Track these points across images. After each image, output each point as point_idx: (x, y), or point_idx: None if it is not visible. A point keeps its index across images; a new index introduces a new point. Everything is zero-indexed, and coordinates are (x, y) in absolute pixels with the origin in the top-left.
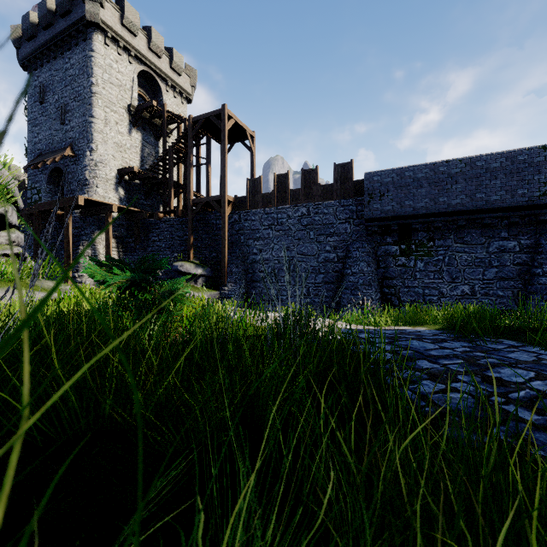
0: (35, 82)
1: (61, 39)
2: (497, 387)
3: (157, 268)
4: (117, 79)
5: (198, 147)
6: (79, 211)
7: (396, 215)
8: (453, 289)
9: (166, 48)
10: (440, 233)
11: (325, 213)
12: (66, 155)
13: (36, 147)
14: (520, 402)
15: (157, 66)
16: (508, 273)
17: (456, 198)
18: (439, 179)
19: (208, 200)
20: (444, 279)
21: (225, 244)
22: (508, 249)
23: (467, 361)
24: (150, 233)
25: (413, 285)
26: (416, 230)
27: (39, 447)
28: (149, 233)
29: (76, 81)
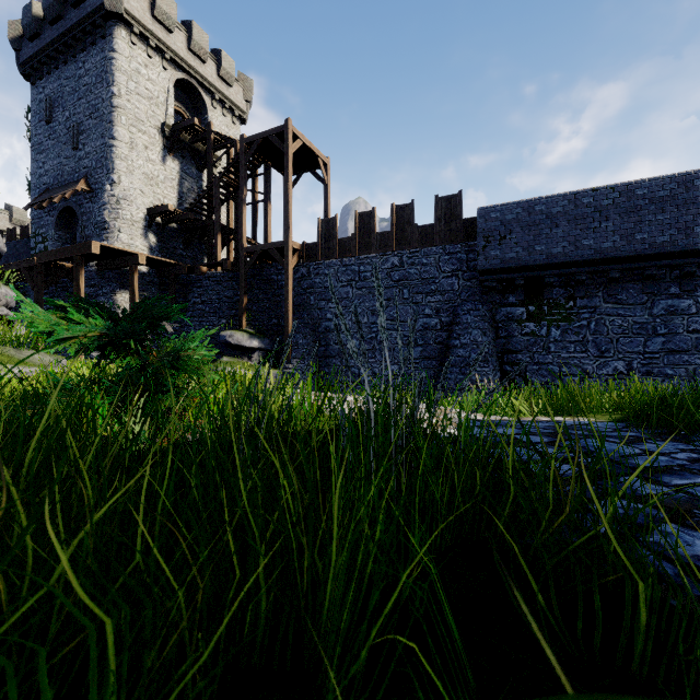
0: (40, 95)
1: (72, 37)
2: None
3: (162, 318)
4: (147, 90)
5: (254, 179)
6: (95, 264)
7: (522, 265)
8: (602, 366)
9: (212, 50)
10: (584, 289)
11: (424, 263)
12: (78, 190)
13: (41, 181)
14: None
15: (200, 73)
16: (680, 343)
17: (607, 240)
18: (583, 214)
19: (266, 248)
20: (590, 352)
21: (289, 307)
22: (680, 310)
23: None
24: (190, 293)
25: (545, 361)
26: (550, 285)
27: None
28: (189, 293)
29: (92, 92)
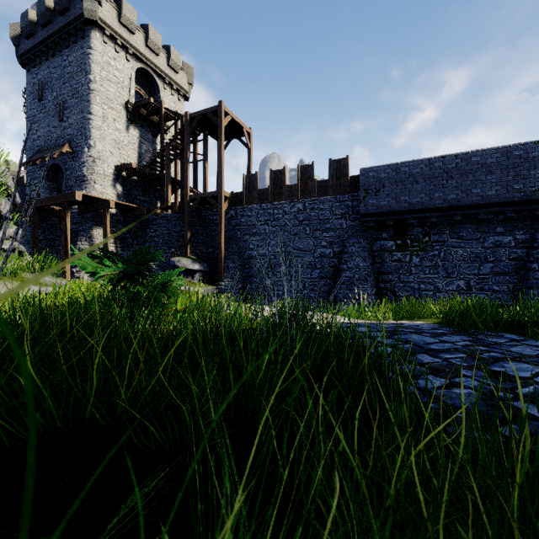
0: (34, 79)
1: (59, 37)
2: (504, 382)
3: (151, 261)
4: (115, 77)
5: (195, 144)
6: (77, 207)
7: (391, 211)
8: (448, 284)
9: (163, 46)
10: (436, 228)
11: (321, 208)
12: (64, 152)
13: (35, 144)
14: (530, 399)
15: (155, 63)
16: (503, 267)
17: (452, 193)
18: (435, 174)
19: (204, 196)
20: (440, 274)
21: (221, 240)
22: (503, 244)
23: (469, 356)
24: (148, 229)
25: (408, 280)
26: (412, 225)
27: (7, 449)
28: (147, 229)
29: (74, 78)
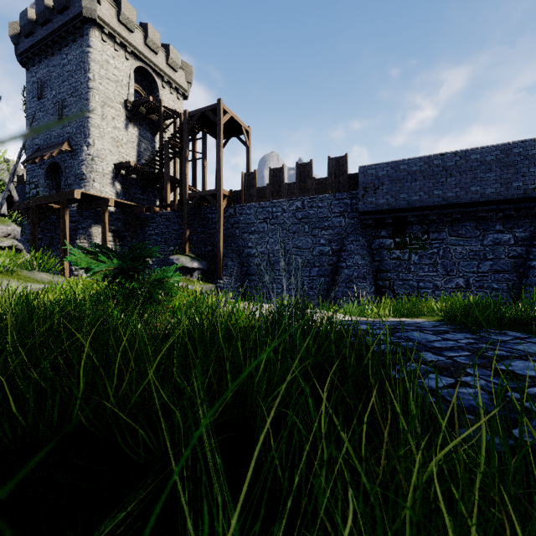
0: (33, 78)
1: (58, 35)
2: (512, 381)
3: (147, 257)
4: (114, 75)
5: (194, 142)
6: (76, 205)
7: (390, 208)
8: (447, 282)
9: (162, 44)
10: (435, 226)
11: (319, 206)
12: (63, 150)
13: (34, 142)
14: None
15: (154, 62)
16: (502, 265)
17: (451, 191)
18: (434, 172)
19: (203, 194)
20: (439, 271)
21: (220, 238)
22: (502, 241)
23: (473, 354)
24: (147, 227)
25: (407, 278)
26: (411, 223)
27: None
28: (146, 227)
29: (73, 77)
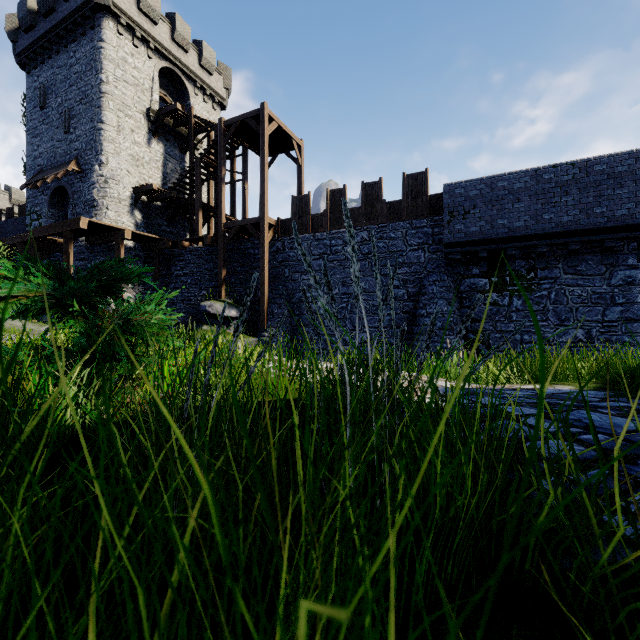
0: (35, 83)
1: (64, 28)
2: None
3: (120, 280)
4: (133, 77)
5: (233, 160)
6: (85, 239)
7: (485, 238)
8: (562, 334)
9: (194, 41)
10: (544, 261)
11: (391, 237)
12: (69, 170)
13: (36, 162)
14: None
15: (183, 62)
16: (637, 312)
17: (567, 214)
18: (544, 189)
19: (243, 223)
20: (550, 320)
21: (264, 279)
22: (637, 280)
23: None
24: (173, 266)
25: (507, 330)
26: (512, 257)
27: None
28: (172, 266)
29: (82, 79)
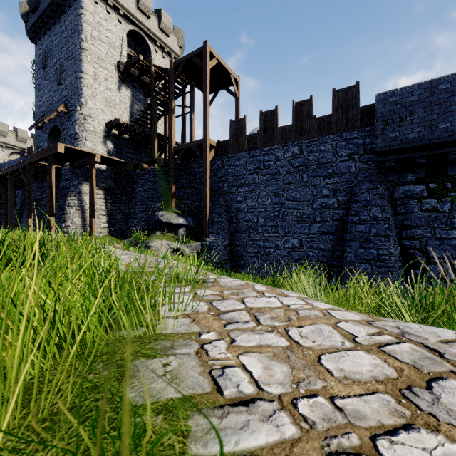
0: (40, 51)
1: (57, 4)
2: None
3: None
4: (106, 37)
5: (183, 99)
6: (69, 164)
7: (424, 144)
8: None
9: (155, 10)
10: None
11: (321, 150)
12: (58, 111)
13: (40, 110)
14: None
15: (146, 25)
16: None
17: None
18: None
19: (189, 146)
20: None
21: (206, 192)
22: None
23: None
24: (135, 184)
25: (448, 236)
26: (455, 162)
27: None
28: (135, 184)
29: (69, 41)
